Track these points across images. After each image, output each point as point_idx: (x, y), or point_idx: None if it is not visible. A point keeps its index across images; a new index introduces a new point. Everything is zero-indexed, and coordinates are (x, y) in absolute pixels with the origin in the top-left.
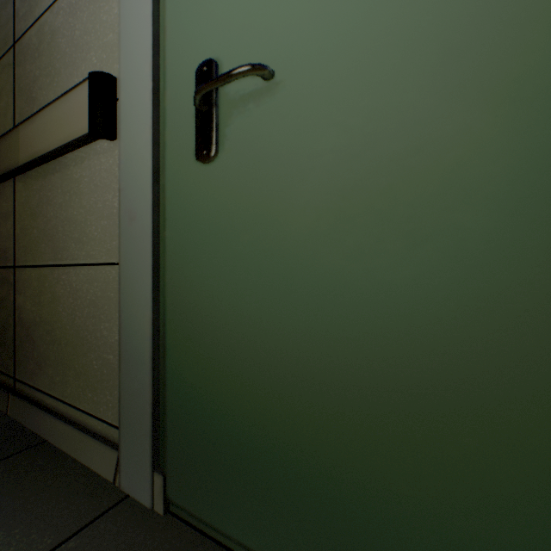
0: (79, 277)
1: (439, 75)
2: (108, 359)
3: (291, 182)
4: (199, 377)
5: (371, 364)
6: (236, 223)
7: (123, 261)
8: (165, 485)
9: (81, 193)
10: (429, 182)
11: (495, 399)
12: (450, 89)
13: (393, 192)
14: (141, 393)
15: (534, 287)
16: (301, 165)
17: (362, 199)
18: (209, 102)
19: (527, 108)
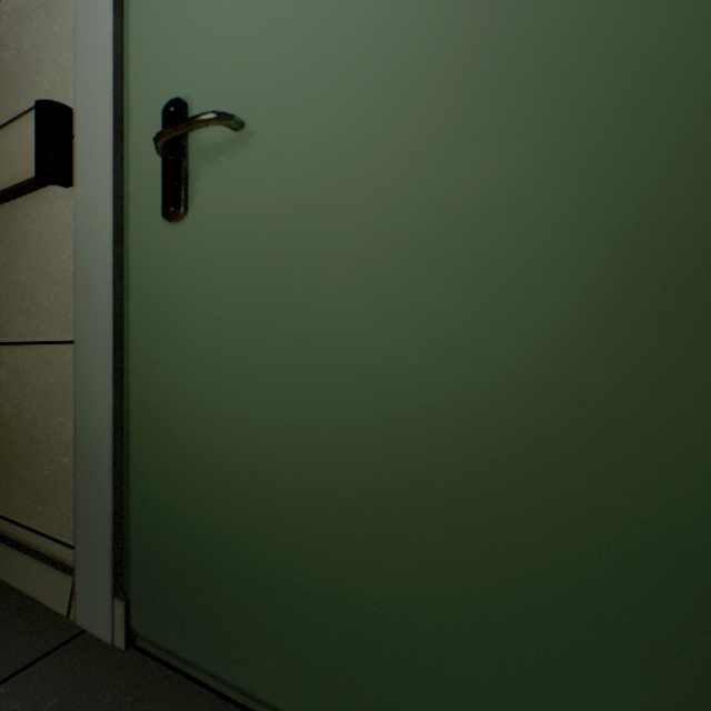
0: (27, 359)
1: (407, 140)
2: (63, 462)
3: (265, 250)
4: (167, 480)
5: (344, 457)
6: (207, 295)
7: (79, 339)
8: (129, 613)
9: (30, 251)
10: (398, 256)
11: (456, 490)
12: (417, 157)
13: (365, 265)
14: (100, 502)
15: (489, 371)
16: (276, 231)
17: (336, 272)
18: (177, 149)
19: (483, 182)
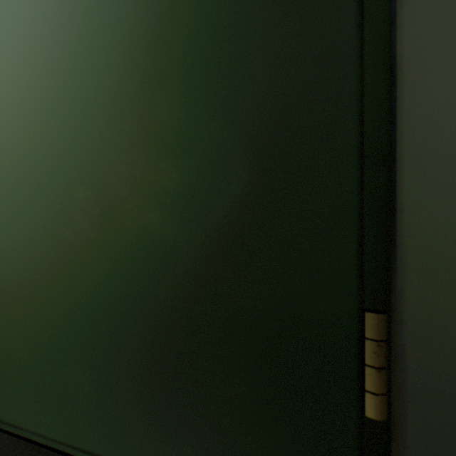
0: None
1: (11, 124)
2: None
3: None
4: None
5: None
6: None
7: None
8: None
9: None
10: (8, 178)
11: (27, 286)
12: (14, 132)
13: None
14: None
15: (37, 232)
16: None
17: None
18: None
19: (35, 148)
